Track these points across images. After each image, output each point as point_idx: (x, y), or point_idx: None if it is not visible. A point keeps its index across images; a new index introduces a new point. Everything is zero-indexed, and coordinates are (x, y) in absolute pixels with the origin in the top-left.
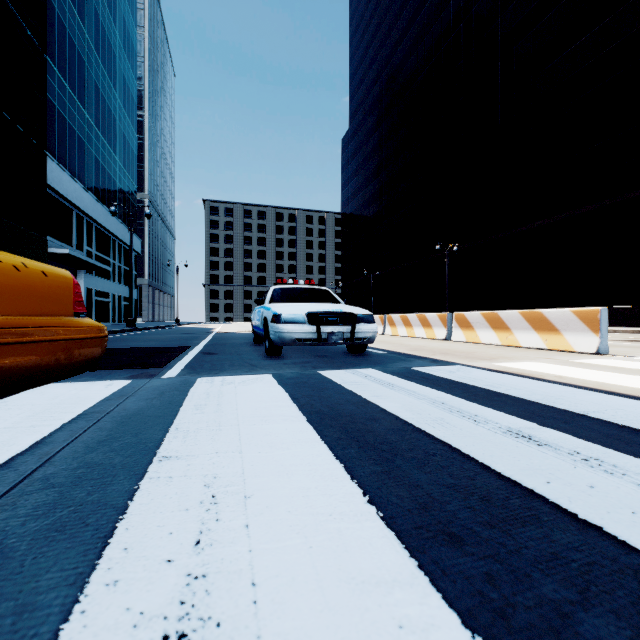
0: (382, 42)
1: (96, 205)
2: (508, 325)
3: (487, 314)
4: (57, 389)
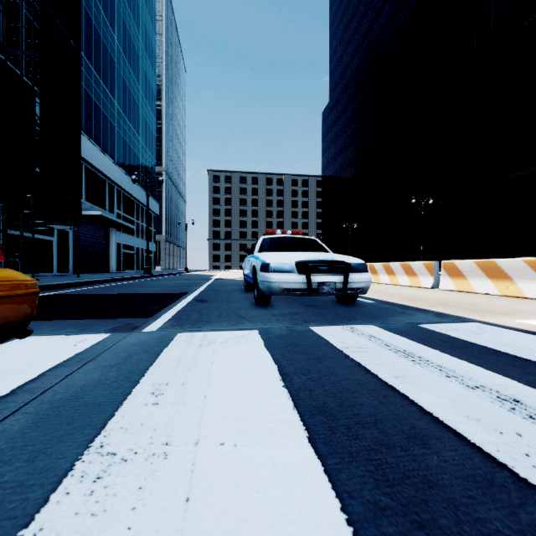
0: (359, 22)
1: (123, 176)
2: (509, 274)
3: (482, 262)
4: (24, 346)
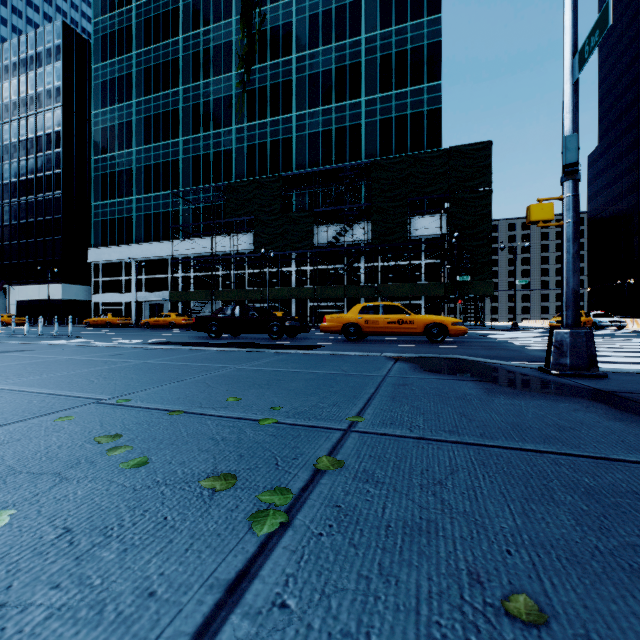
0: (638, 75)
1: None
2: None
3: None
4: None
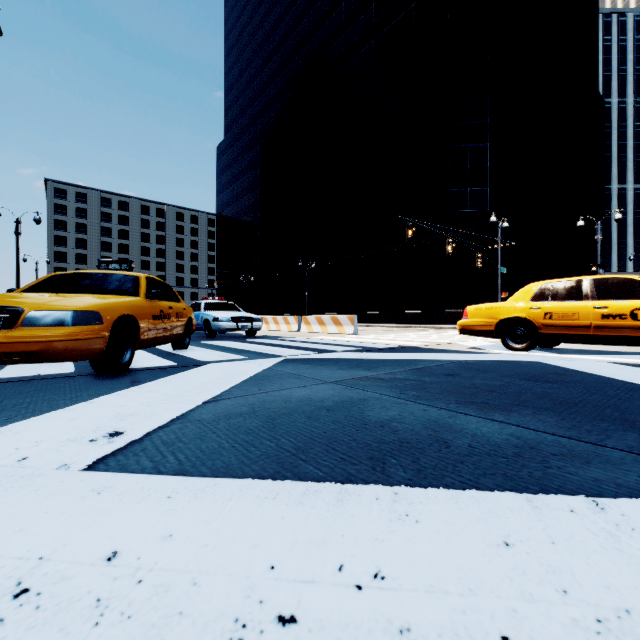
0: (256, 73)
1: None
2: (325, 323)
3: (317, 317)
4: None
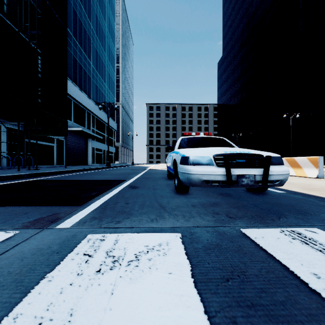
0: (243, 1)
1: (96, 107)
2: None
3: None
4: None
